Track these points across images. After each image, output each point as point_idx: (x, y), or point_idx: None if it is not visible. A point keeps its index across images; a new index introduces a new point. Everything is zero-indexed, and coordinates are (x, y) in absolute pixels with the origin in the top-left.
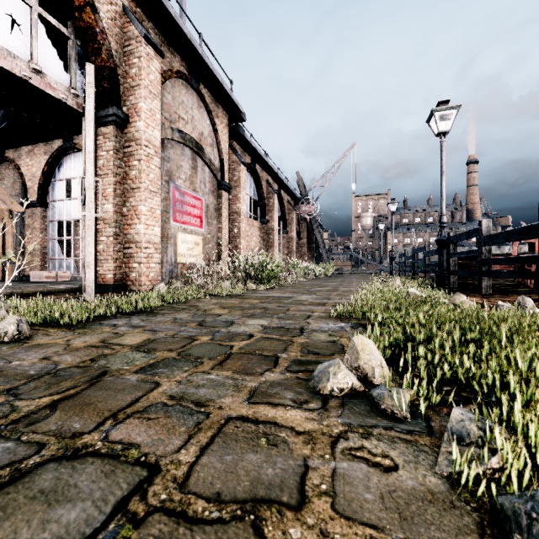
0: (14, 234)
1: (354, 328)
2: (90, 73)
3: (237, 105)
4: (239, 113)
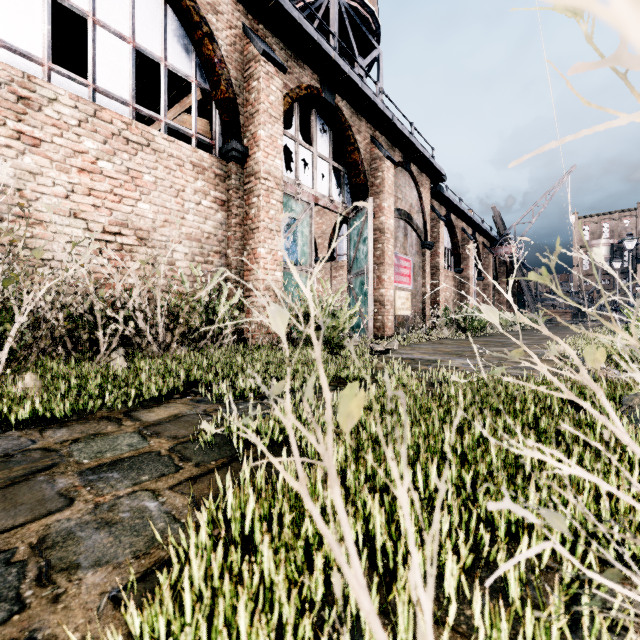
0: None
1: None
2: (371, 203)
3: (440, 171)
4: (441, 176)
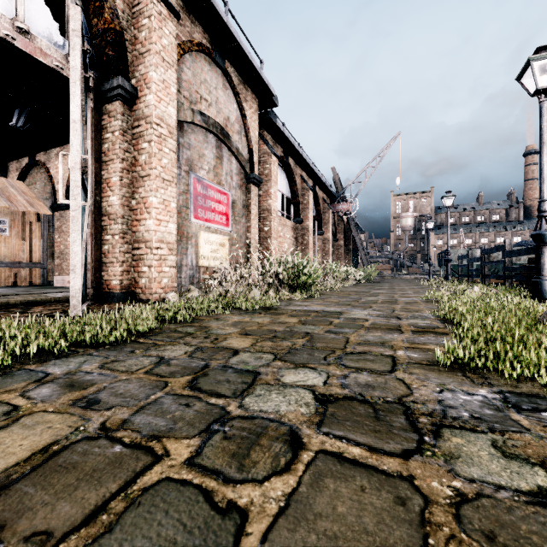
0: (42, 238)
1: (531, 415)
2: (76, 18)
3: (268, 86)
4: (270, 96)
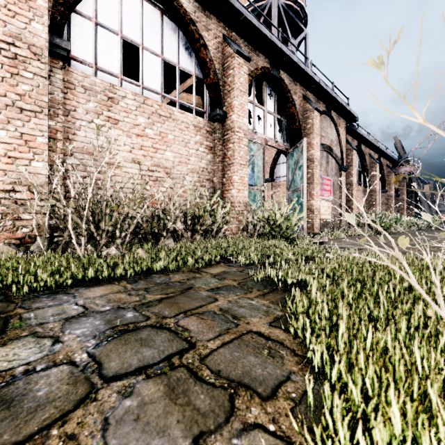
0: None
1: None
2: (305, 142)
3: (354, 114)
4: (354, 118)
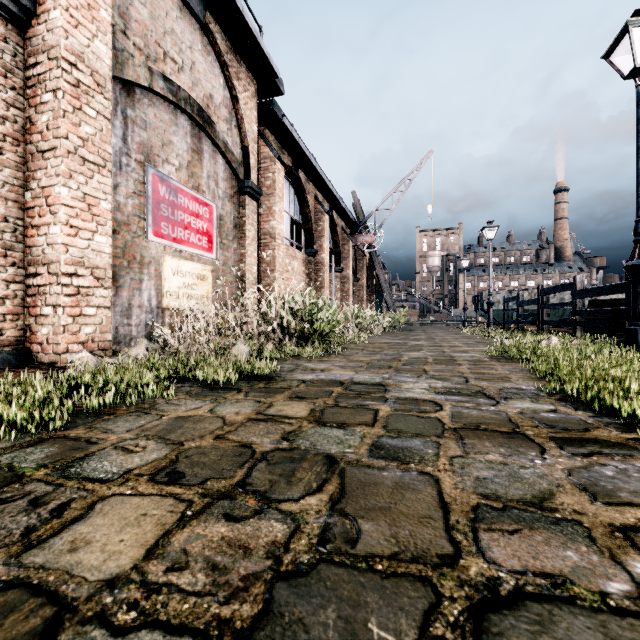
0: None
1: None
2: None
3: (270, 62)
4: (273, 77)
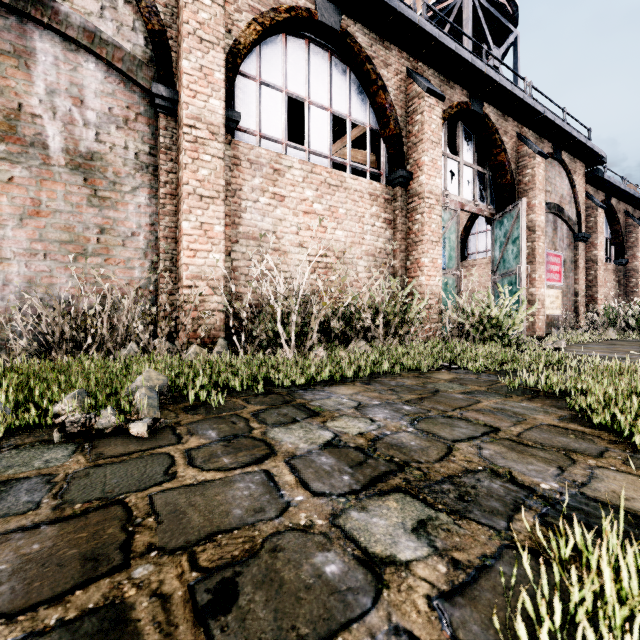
0: None
1: None
2: (523, 204)
3: (599, 154)
4: (600, 159)
